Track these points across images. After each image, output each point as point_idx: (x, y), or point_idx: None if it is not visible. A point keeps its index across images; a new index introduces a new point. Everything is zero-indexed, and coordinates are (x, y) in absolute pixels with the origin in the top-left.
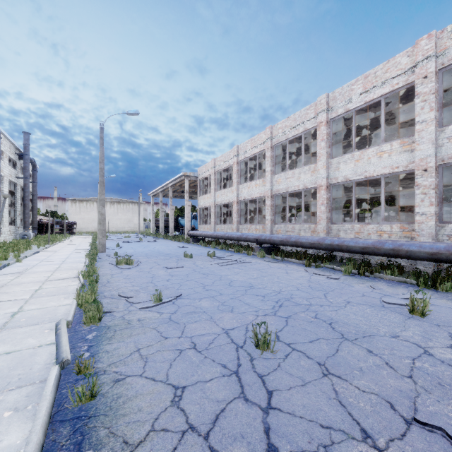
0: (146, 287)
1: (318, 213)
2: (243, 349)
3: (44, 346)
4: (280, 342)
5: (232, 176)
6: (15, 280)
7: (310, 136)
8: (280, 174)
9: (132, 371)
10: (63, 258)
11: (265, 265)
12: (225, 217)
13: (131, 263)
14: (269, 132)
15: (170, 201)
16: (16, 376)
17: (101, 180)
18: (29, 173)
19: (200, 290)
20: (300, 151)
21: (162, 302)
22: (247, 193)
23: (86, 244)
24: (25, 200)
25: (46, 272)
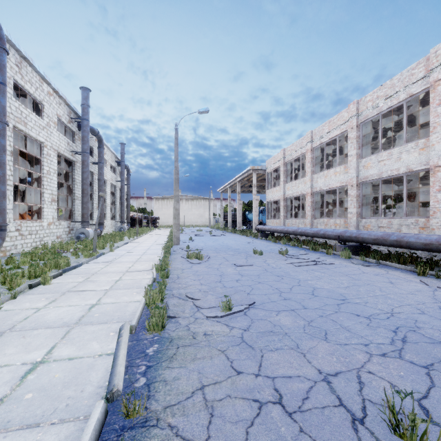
0: (214, 288)
1: (431, 203)
2: (366, 429)
3: (103, 356)
4: (436, 426)
5: (303, 166)
6: (104, 269)
7: (414, 105)
8: (370, 157)
9: (192, 432)
10: (145, 250)
11: (354, 269)
12: (295, 210)
13: (201, 257)
14: (353, 108)
15: (238, 196)
16: (65, 399)
17: (176, 177)
18: (124, 177)
19: (276, 298)
20: (396, 127)
21: (231, 312)
22: (323, 183)
23: (165, 236)
24: (122, 199)
25: (129, 262)
